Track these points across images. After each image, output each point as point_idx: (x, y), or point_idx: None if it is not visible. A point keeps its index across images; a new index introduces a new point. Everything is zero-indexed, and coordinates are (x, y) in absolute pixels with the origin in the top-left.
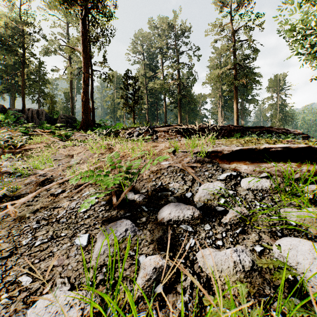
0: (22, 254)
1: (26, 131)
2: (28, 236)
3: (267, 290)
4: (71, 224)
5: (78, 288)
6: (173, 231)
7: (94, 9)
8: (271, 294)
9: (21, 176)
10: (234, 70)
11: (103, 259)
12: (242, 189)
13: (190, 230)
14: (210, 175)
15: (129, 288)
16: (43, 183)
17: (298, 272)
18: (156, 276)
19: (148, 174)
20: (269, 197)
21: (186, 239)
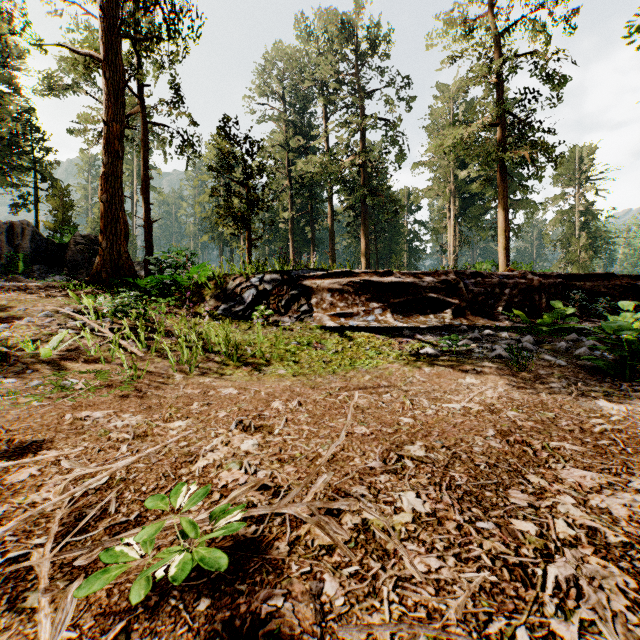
0: None
1: None
2: None
3: None
4: None
5: None
6: None
7: None
8: None
9: None
10: (498, 128)
11: None
12: None
13: None
14: None
15: None
16: None
17: None
18: None
19: None
20: None
21: None
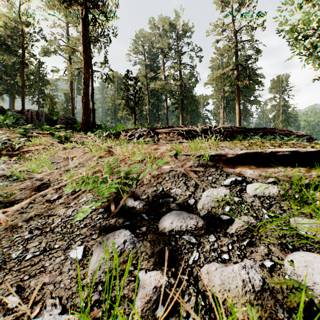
0: (11, 269)
1: (24, 132)
2: (20, 248)
3: (280, 314)
4: (66, 234)
5: (70, 310)
6: (175, 242)
7: (94, 8)
8: (285, 318)
9: (17, 180)
10: (236, 71)
11: (99, 276)
12: (248, 195)
13: (193, 241)
14: (214, 180)
15: (126, 310)
16: (39, 188)
17: (315, 294)
18: (157, 296)
19: (149, 179)
20: (277, 205)
21: (189, 252)
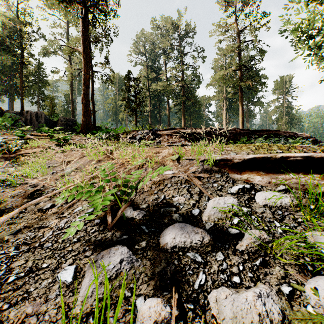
0: None
1: (22, 134)
2: (3, 268)
3: None
4: (57, 250)
5: None
6: (178, 261)
7: (94, 7)
8: None
9: (11, 185)
10: (239, 71)
11: (90, 304)
12: (258, 205)
13: (199, 260)
14: (220, 187)
15: None
16: (32, 195)
17: None
18: None
19: (150, 185)
20: (290, 216)
21: (195, 274)
